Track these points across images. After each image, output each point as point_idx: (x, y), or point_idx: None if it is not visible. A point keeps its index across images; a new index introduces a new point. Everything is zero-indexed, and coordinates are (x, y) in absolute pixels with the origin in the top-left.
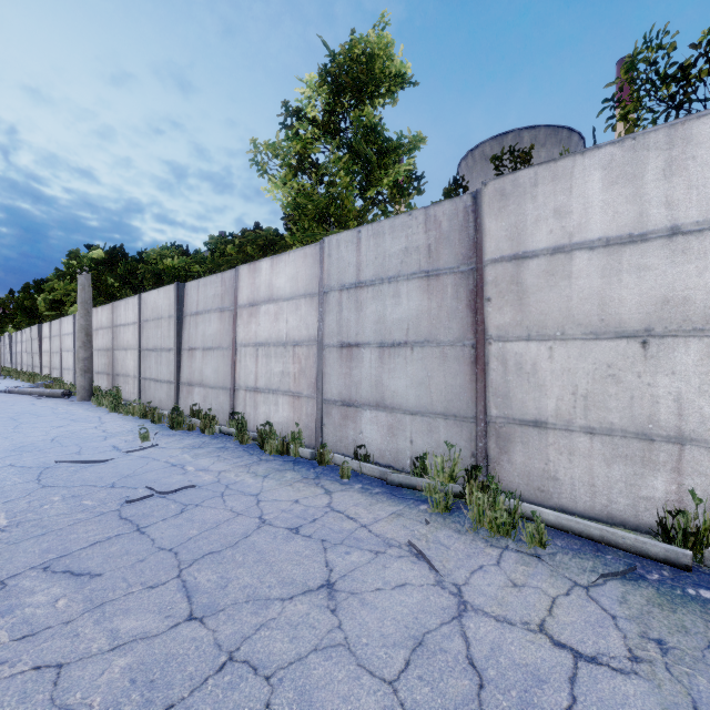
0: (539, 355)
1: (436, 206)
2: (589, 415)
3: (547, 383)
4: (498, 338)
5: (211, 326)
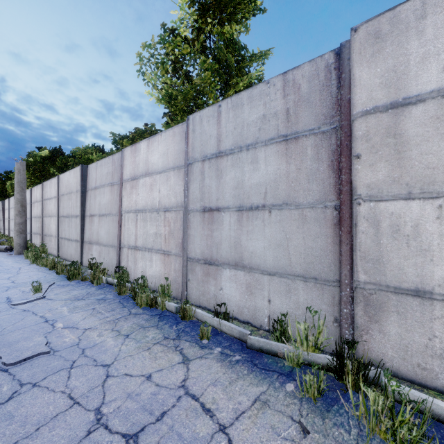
0: (423, 215)
1: (295, 70)
2: None
3: (434, 247)
4: (369, 198)
5: (104, 197)
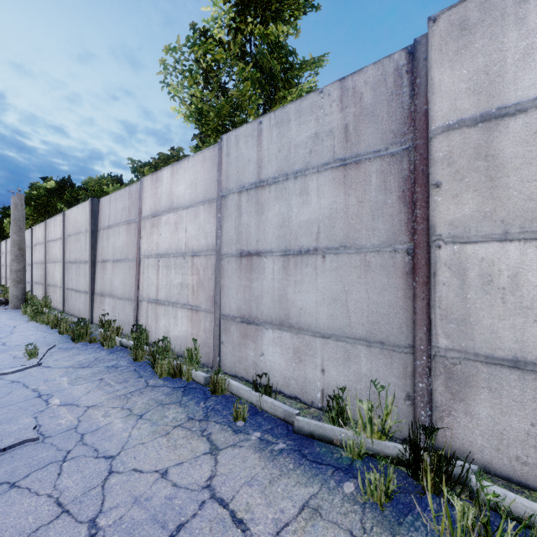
0: (524, 262)
1: (355, 75)
2: None
3: None
4: (452, 239)
5: (119, 239)
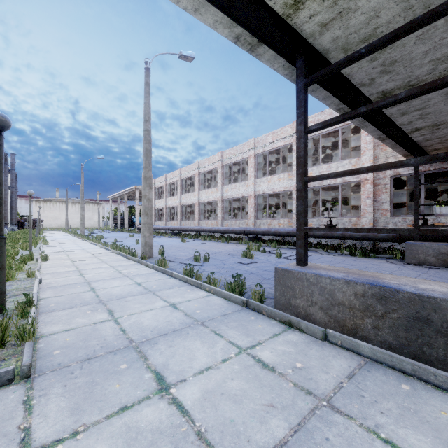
0: None
1: None
2: None
3: None
4: None
5: None
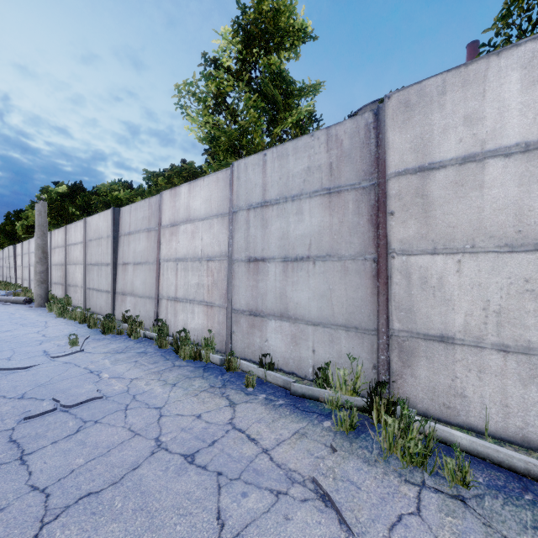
0: (446, 269)
1: (337, 126)
2: (502, 332)
3: (454, 297)
4: (402, 252)
5: (140, 244)
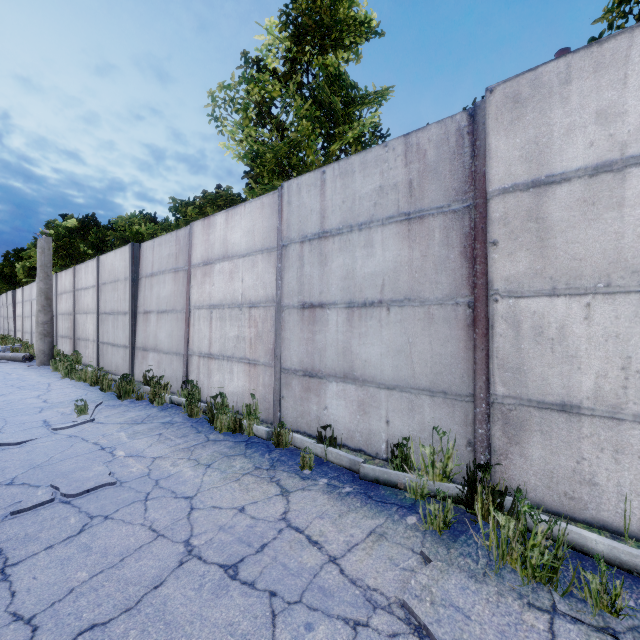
0: (570, 315)
1: (419, 132)
2: None
3: (581, 353)
4: (508, 294)
5: (165, 288)
